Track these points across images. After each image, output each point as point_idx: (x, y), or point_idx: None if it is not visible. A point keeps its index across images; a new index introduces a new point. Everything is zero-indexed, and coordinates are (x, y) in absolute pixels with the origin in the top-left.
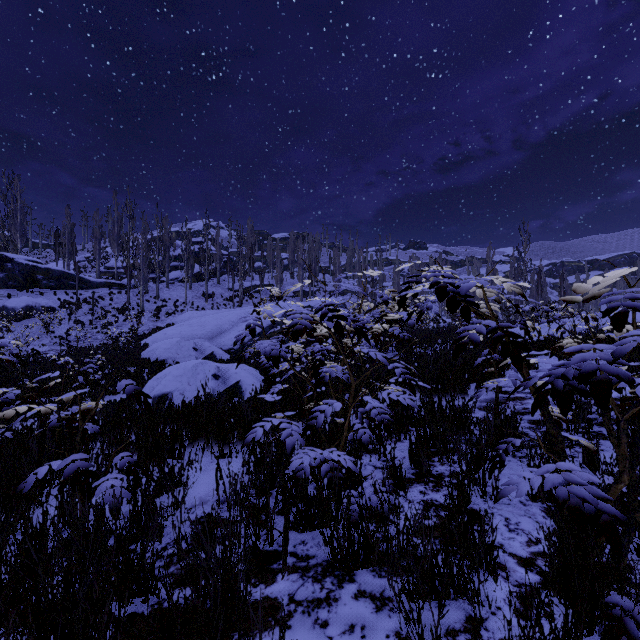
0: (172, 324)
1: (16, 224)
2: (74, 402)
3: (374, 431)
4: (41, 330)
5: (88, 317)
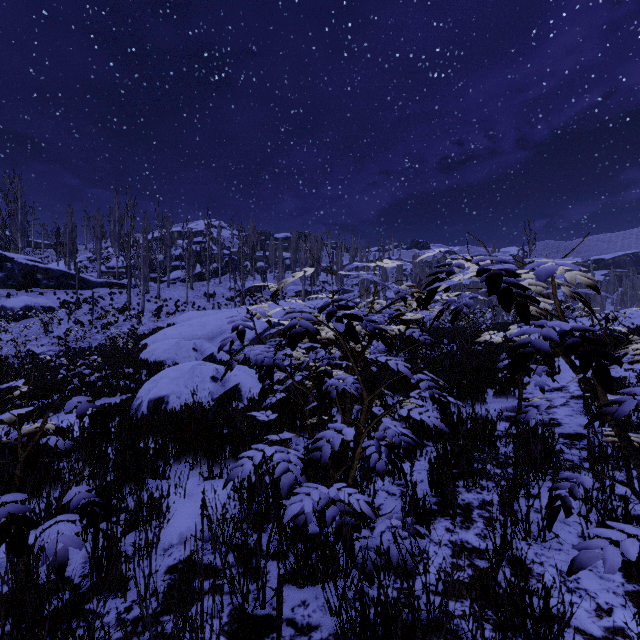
0: (173, 324)
1: (17, 223)
2: None
3: (395, 464)
4: (40, 330)
5: (88, 317)
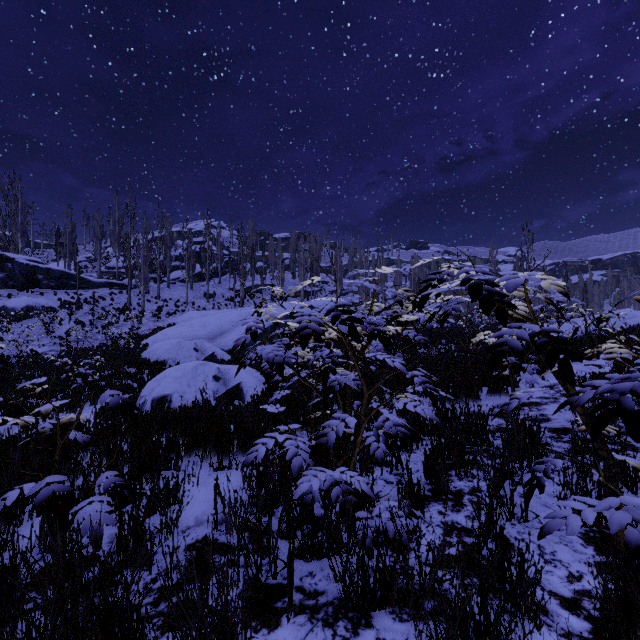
0: (173, 324)
1: (17, 224)
2: (72, 404)
3: (392, 449)
4: (41, 330)
5: (88, 317)
